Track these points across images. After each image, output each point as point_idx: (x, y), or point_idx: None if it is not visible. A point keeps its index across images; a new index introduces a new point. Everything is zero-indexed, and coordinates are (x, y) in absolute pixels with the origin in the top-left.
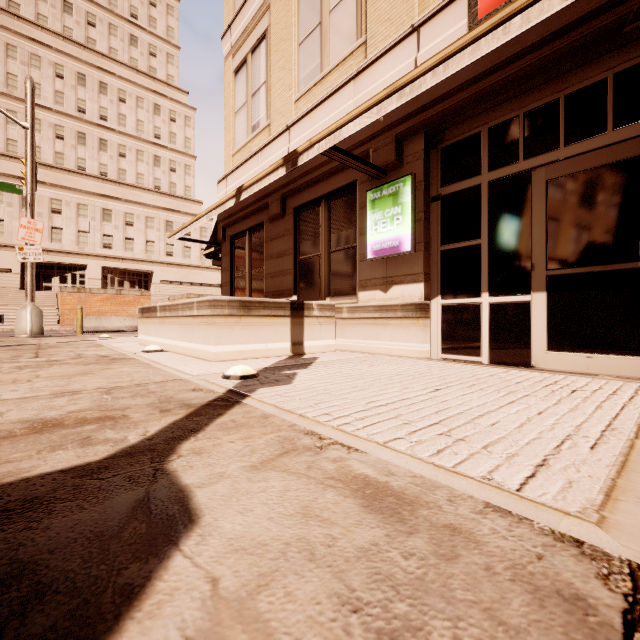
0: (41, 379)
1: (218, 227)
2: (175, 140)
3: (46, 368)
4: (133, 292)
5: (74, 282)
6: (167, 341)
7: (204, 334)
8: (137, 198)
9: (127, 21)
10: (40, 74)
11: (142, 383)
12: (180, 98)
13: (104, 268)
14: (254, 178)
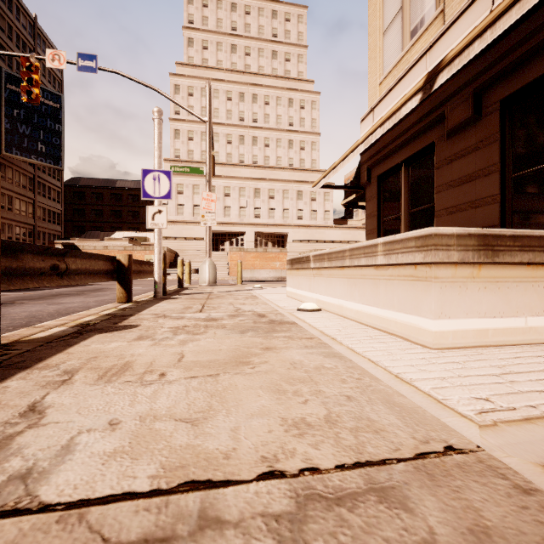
0: (179, 371)
1: (361, 170)
2: (304, 124)
3: (199, 335)
4: (274, 250)
5: (237, 244)
6: (324, 298)
7: (404, 295)
8: (277, 176)
9: (270, 42)
10: (218, 102)
11: (371, 457)
12: (307, 88)
13: (255, 233)
14: (475, 29)
